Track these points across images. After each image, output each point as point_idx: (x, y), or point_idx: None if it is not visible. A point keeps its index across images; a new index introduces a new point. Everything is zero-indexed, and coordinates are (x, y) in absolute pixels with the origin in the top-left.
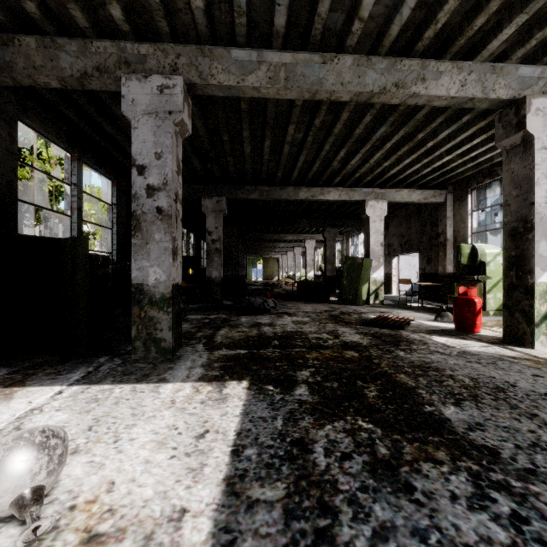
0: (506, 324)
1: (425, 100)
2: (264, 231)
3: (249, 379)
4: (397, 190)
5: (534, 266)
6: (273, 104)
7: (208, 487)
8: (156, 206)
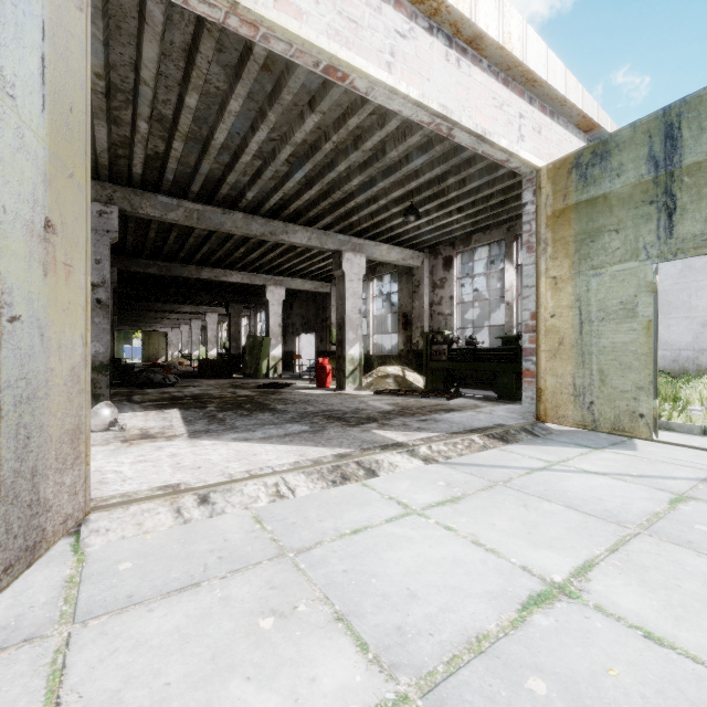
0: (337, 379)
1: (289, 243)
2: (152, 299)
3: (178, 408)
4: (292, 279)
5: (346, 345)
6: None
7: (177, 422)
8: (96, 298)
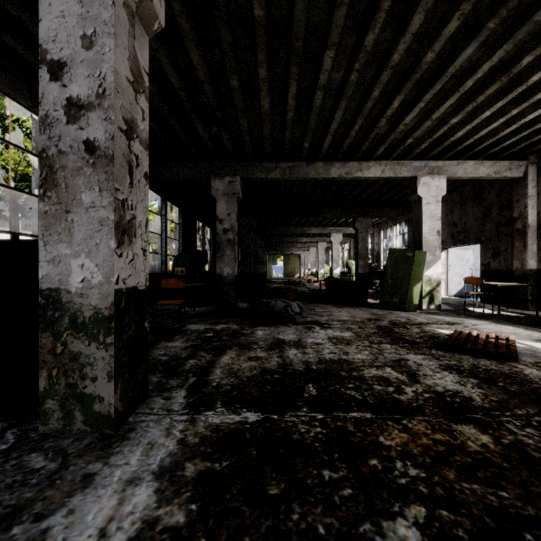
0: None
1: None
2: (285, 224)
3: None
4: (458, 162)
5: None
6: (303, 4)
7: None
8: (85, 139)
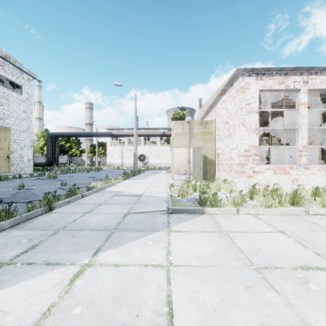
0: None
1: (289, 124)
2: None
3: None
4: None
5: None
6: None
7: None
8: None
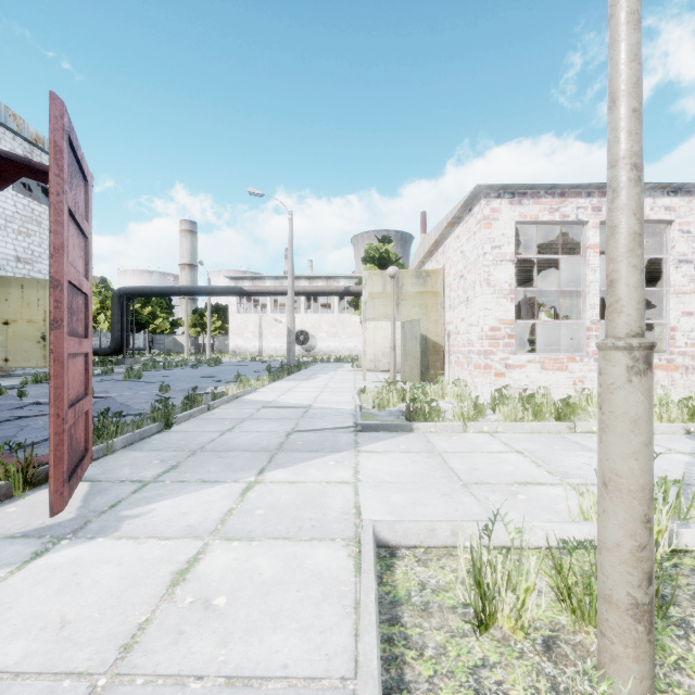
0: None
1: None
2: None
3: None
4: None
5: None
6: None
7: None
8: (525, 329)
